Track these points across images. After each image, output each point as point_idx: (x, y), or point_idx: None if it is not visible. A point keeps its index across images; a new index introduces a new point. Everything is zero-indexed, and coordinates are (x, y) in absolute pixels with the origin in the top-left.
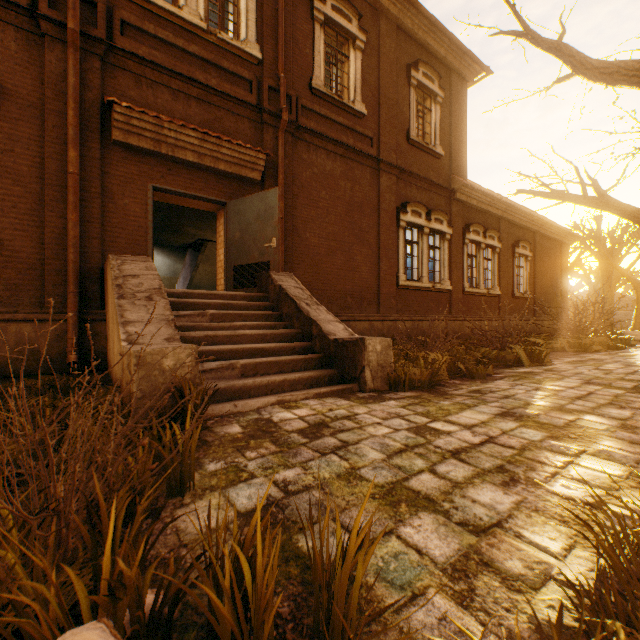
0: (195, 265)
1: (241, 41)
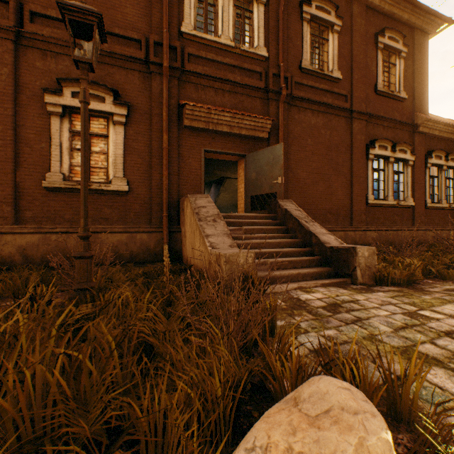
0: (218, 194)
1: (254, 48)
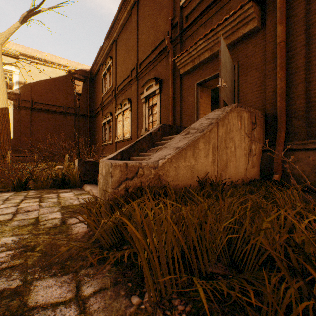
0: None
1: None
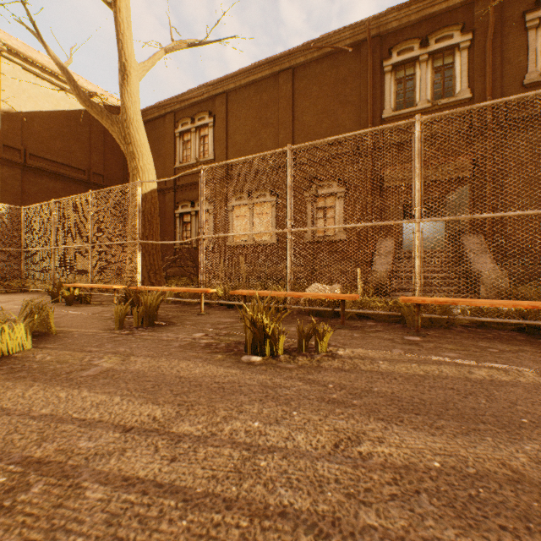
0: None
1: (456, 94)
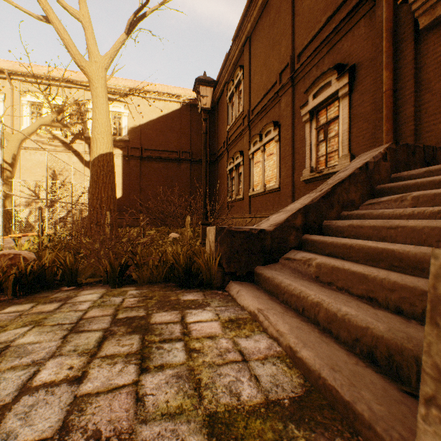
0: None
1: None
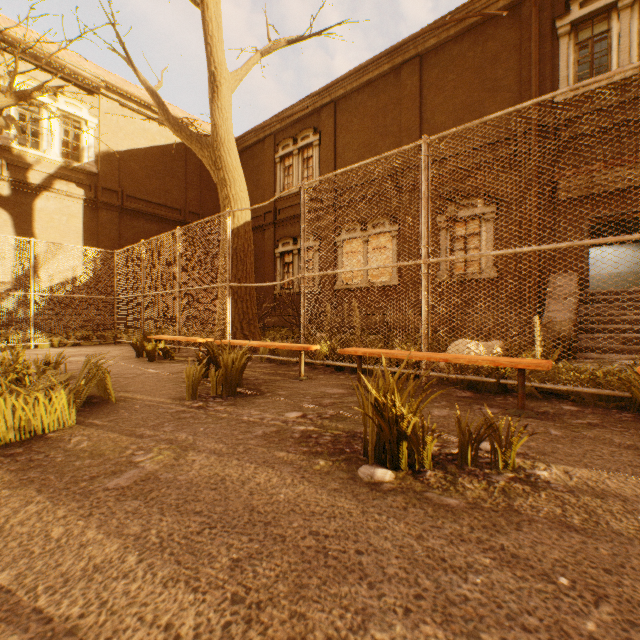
0: None
1: None
